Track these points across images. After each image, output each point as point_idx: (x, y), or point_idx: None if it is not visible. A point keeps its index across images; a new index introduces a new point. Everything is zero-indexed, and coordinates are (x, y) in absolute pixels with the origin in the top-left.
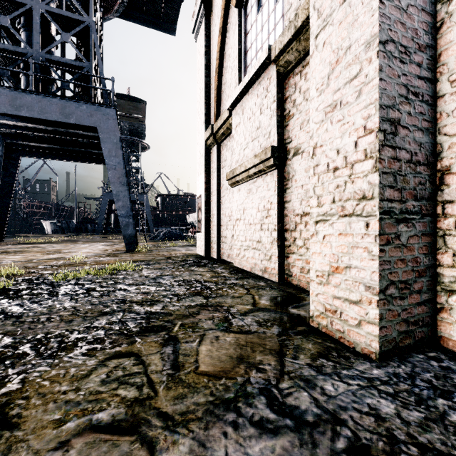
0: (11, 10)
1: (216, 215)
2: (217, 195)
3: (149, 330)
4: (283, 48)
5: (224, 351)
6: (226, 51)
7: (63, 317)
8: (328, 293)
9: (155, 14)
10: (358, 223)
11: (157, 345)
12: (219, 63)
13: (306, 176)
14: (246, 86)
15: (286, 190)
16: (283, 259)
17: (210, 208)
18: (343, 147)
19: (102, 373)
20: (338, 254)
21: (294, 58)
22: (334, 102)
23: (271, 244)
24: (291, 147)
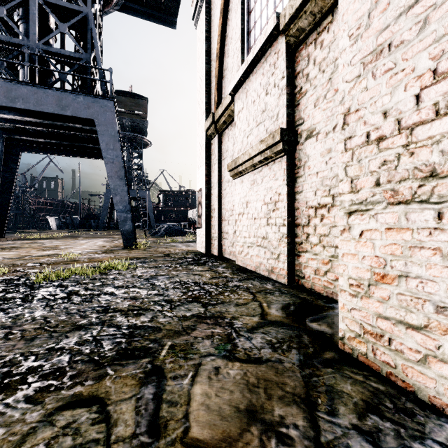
0: (8, 1)
1: (217, 210)
2: (218, 188)
3: (129, 355)
4: (295, 13)
5: (226, 396)
6: (228, 34)
7: (26, 332)
8: (368, 310)
9: (155, 7)
10: (421, 213)
11: (134, 382)
12: (220, 47)
13: (323, 161)
14: (250, 65)
15: (297, 179)
16: (293, 258)
17: (211, 202)
18: (395, 107)
19: (40, 441)
20: (386, 257)
21: (308, 24)
22: (379, 47)
23: (279, 241)
24: (303, 129)
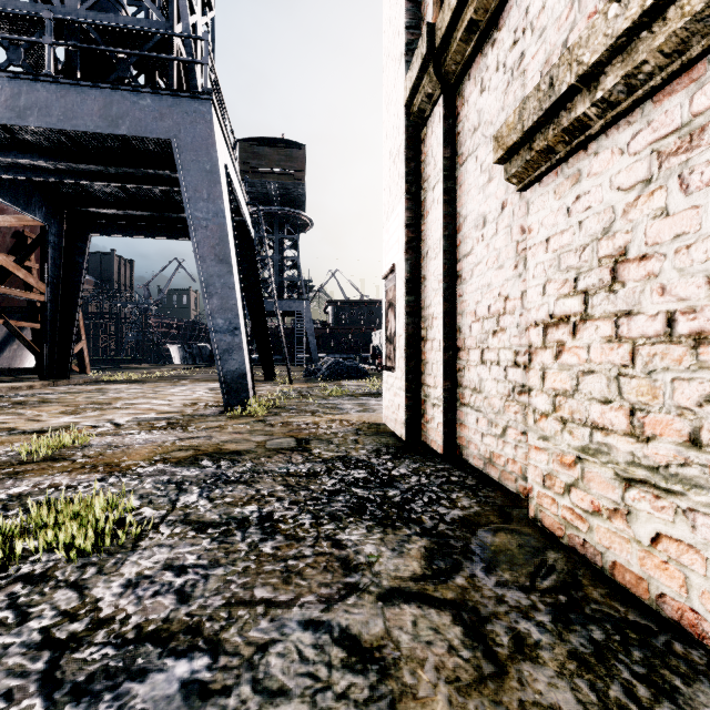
0: None
1: (440, 318)
2: (445, 254)
3: None
4: None
5: None
6: None
7: None
8: None
9: None
10: None
11: None
12: None
13: None
14: None
15: None
16: None
17: (421, 300)
18: None
19: None
20: None
21: None
22: None
23: None
24: None
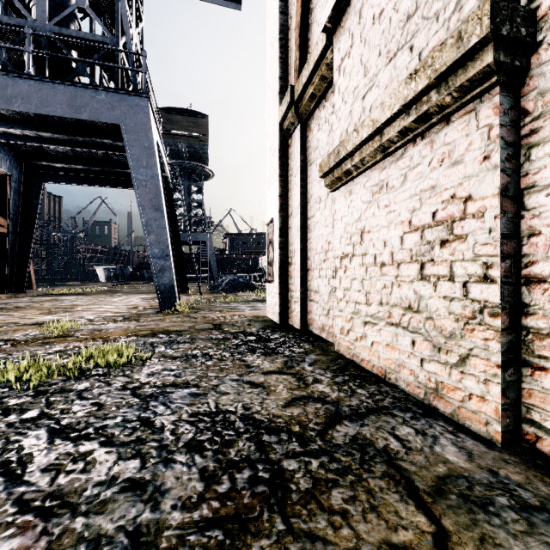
0: None
1: (298, 251)
2: (301, 215)
3: None
4: None
5: None
6: None
7: None
8: None
9: None
10: None
11: None
12: None
13: None
14: None
15: (533, 150)
16: (516, 373)
17: (288, 240)
18: None
19: None
20: None
21: None
22: None
23: (465, 322)
24: None
